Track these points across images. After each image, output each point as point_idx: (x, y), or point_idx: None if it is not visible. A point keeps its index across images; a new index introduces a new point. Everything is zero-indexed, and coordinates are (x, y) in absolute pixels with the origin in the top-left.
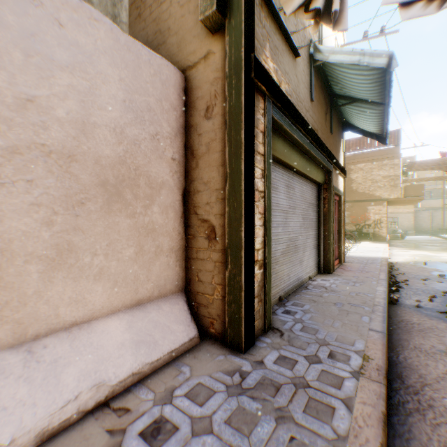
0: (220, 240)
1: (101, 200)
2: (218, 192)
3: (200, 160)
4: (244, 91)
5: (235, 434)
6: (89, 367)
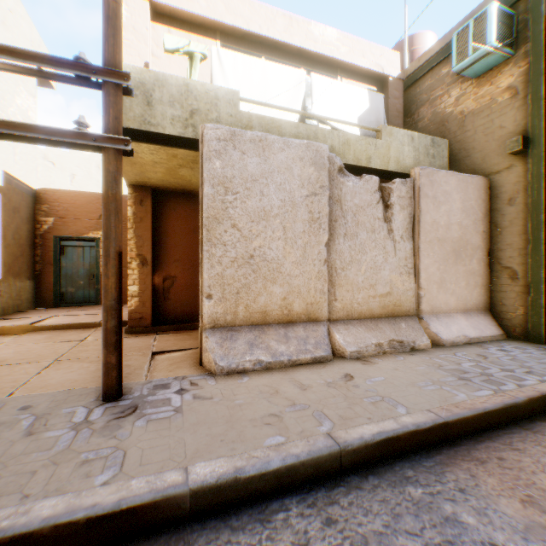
0: (520, 279)
1: (452, 258)
2: (518, 250)
3: (502, 231)
4: (542, 191)
5: (545, 356)
6: (457, 329)
